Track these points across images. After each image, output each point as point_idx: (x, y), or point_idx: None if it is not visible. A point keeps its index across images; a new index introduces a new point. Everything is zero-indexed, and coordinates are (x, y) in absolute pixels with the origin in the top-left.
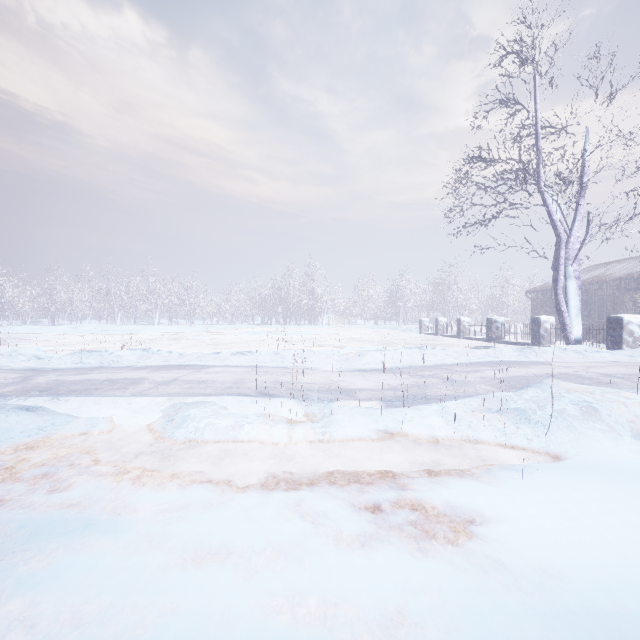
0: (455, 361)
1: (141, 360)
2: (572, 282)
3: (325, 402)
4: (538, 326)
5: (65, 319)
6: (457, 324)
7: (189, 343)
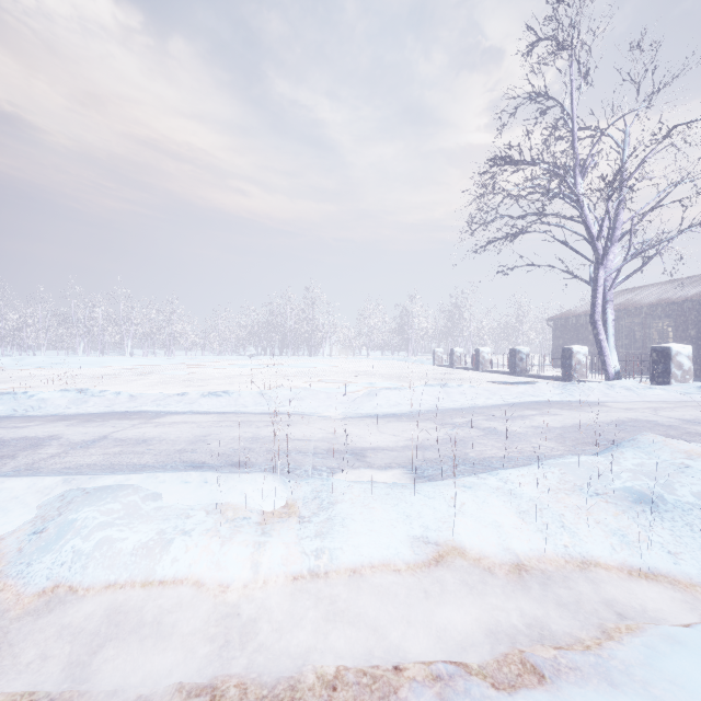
0: (488, 402)
1: (74, 405)
2: (611, 307)
3: (323, 474)
4: (570, 357)
5: (14, 349)
6: (475, 355)
7: (159, 379)
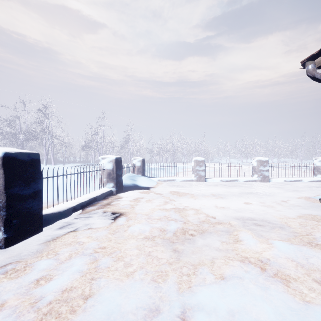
0: None
1: None
2: None
3: None
4: None
5: None
6: None
7: None
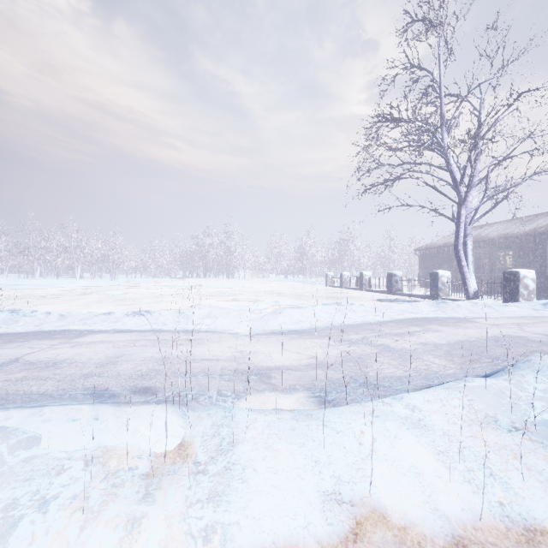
0: (377, 318)
1: (5, 324)
2: (470, 239)
3: (228, 400)
4: (436, 280)
5: None
6: (360, 278)
7: (98, 298)
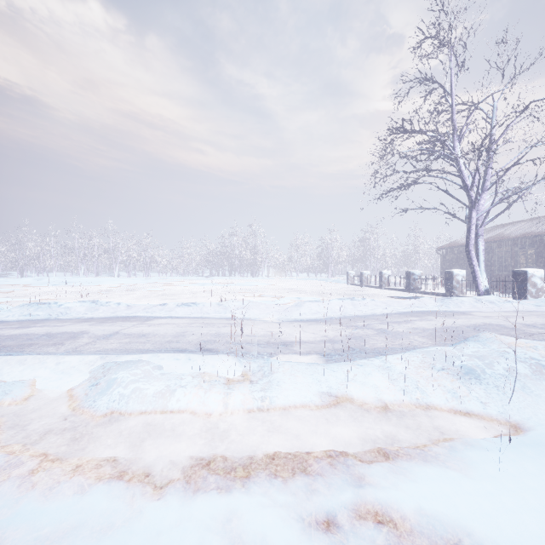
0: (384, 311)
1: (89, 312)
2: (482, 240)
3: (265, 357)
4: (451, 278)
5: (33, 272)
6: (379, 276)
7: (142, 294)
